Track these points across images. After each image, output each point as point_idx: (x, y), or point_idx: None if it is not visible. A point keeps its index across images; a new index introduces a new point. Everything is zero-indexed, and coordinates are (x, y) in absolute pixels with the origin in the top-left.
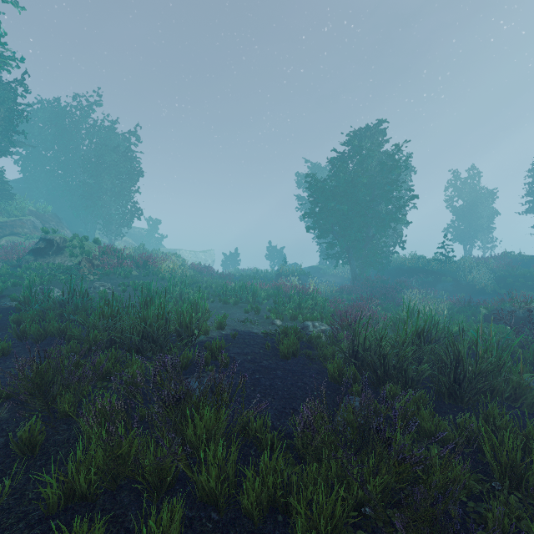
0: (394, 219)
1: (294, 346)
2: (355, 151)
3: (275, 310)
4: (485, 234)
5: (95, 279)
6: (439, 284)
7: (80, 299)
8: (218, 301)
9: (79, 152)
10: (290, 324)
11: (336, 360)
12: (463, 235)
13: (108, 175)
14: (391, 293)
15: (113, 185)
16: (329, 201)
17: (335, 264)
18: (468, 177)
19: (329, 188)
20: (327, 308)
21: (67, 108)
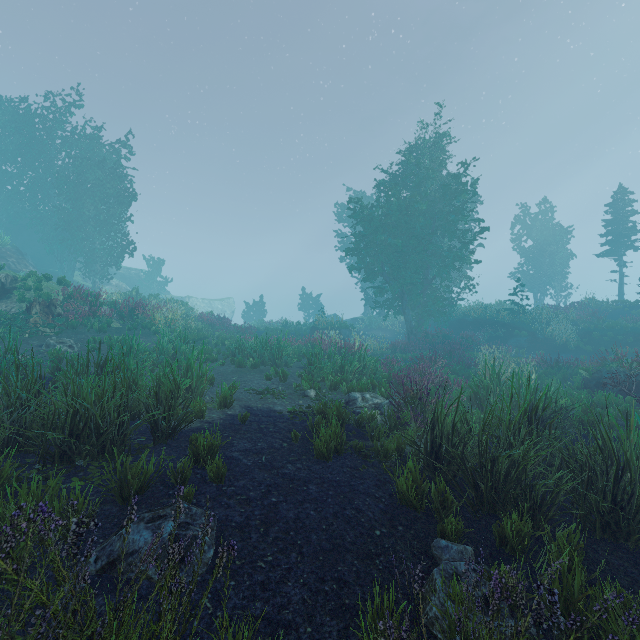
0: (459, 258)
1: (338, 438)
2: (409, 172)
3: (309, 376)
4: (558, 279)
5: (53, 333)
6: (511, 340)
7: (1, 364)
8: (230, 363)
9: (52, 167)
10: (330, 396)
11: (410, 466)
12: (533, 281)
13: (90, 198)
14: (458, 350)
15: (97, 211)
16: (379, 233)
17: (386, 315)
18: (539, 212)
19: (378, 217)
20: (379, 371)
21: (35, 109)
